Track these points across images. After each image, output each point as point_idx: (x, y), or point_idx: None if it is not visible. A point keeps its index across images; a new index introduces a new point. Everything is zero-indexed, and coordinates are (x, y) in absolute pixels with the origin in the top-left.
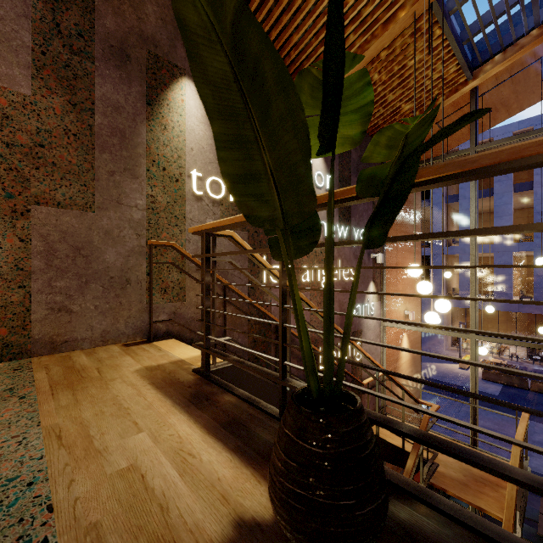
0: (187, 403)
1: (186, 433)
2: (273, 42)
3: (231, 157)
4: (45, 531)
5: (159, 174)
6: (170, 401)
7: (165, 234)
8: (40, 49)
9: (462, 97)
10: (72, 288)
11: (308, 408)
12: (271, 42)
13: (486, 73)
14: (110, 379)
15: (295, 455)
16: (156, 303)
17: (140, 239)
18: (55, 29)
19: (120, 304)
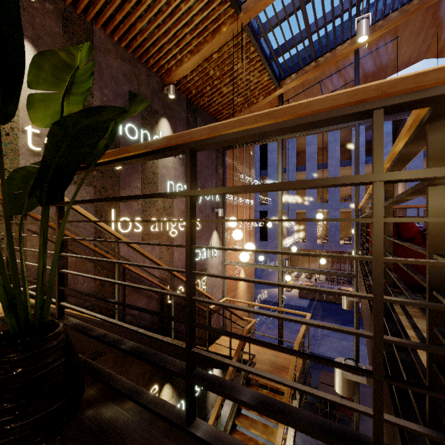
0: None
1: None
2: (120, 25)
3: None
4: None
5: None
6: None
7: None
8: None
9: (276, 99)
10: None
11: None
12: None
13: (287, 85)
14: None
15: None
16: None
17: None
18: None
19: None
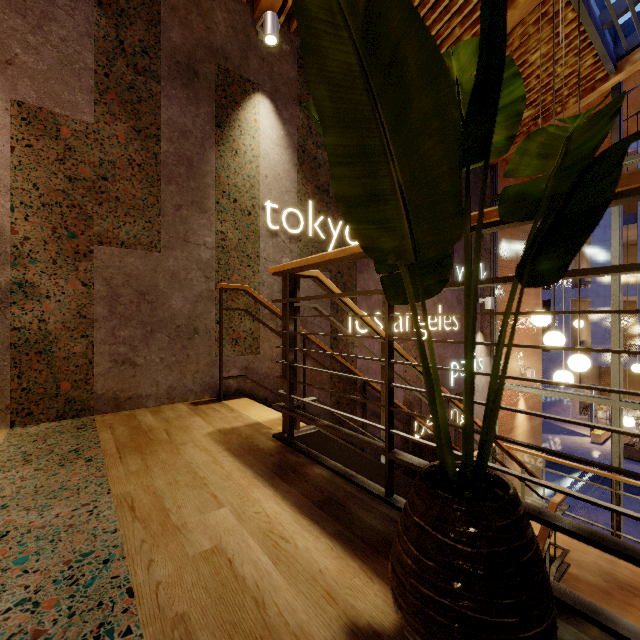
0: (270, 475)
1: (274, 512)
2: None
3: (348, 174)
4: (127, 620)
5: (230, 207)
6: (251, 472)
7: (237, 276)
8: (103, 71)
9: (600, 98)
10: (136, 338)
11: (446, 492)
12: (421, 18)
13: (635, 64)
14: (181, 443)
15: (432, 552)
16: (226, 356)
17: (209, 282)
18: (119, 47)
19: (188, 356)
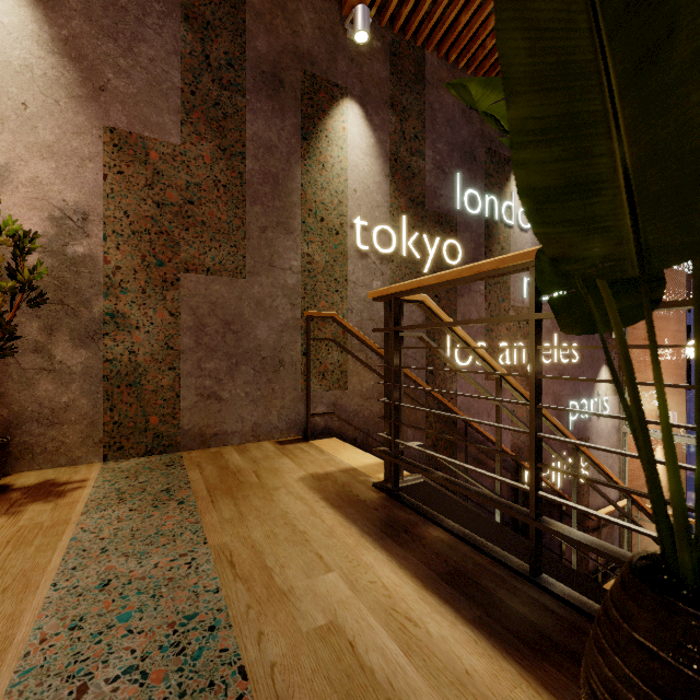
0: (379, 534)
1: (392, 583)
2: (461, 32)
3: (541, 158)
4: None
5: (317, 226)
6: (355, 528)
7: (324, 303)
8: (189, 89)
9: None
10: (222, 371)
11: (691, 606)
12: None
13: None
14: (273, 488)
15: (678, 694)
16: (313, 391)
17: (294, 310)
18: (204, 62)
19: (273, 391)
